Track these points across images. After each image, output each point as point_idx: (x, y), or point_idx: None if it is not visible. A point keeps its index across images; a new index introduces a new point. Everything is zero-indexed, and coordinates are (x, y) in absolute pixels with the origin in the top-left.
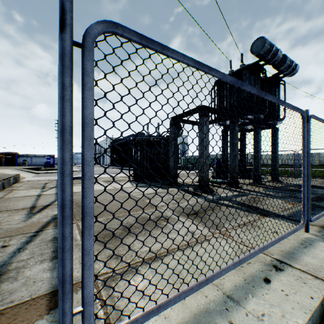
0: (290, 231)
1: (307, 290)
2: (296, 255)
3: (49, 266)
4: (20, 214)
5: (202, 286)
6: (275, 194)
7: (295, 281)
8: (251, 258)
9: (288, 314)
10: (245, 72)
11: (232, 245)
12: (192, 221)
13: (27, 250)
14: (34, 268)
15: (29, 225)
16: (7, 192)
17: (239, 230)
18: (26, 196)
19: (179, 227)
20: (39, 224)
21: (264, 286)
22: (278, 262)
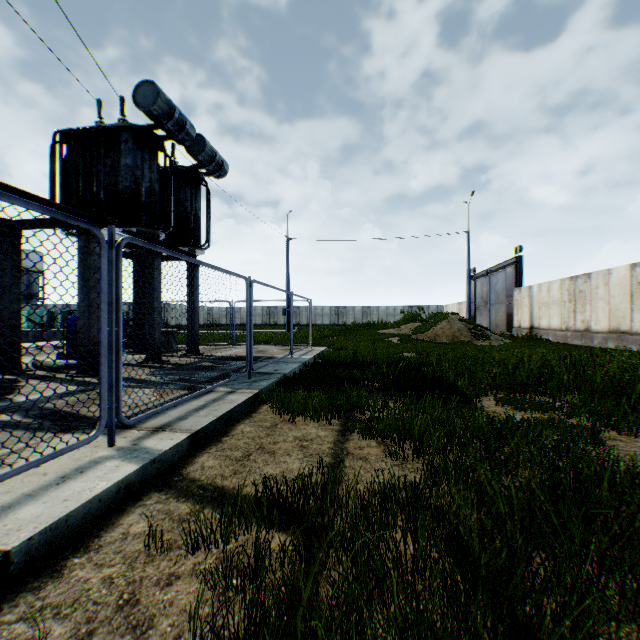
0: (40, 459)
1: None
2: (12, 509)
3: None
4: None
5: None
6: (160, 379)
7: None
8: None
9: None
10: (128, 137)
11: None
12: None
13: None
14: None
15: None
16: None
17: None
18: None
19: None
20: None
21: None
22: None
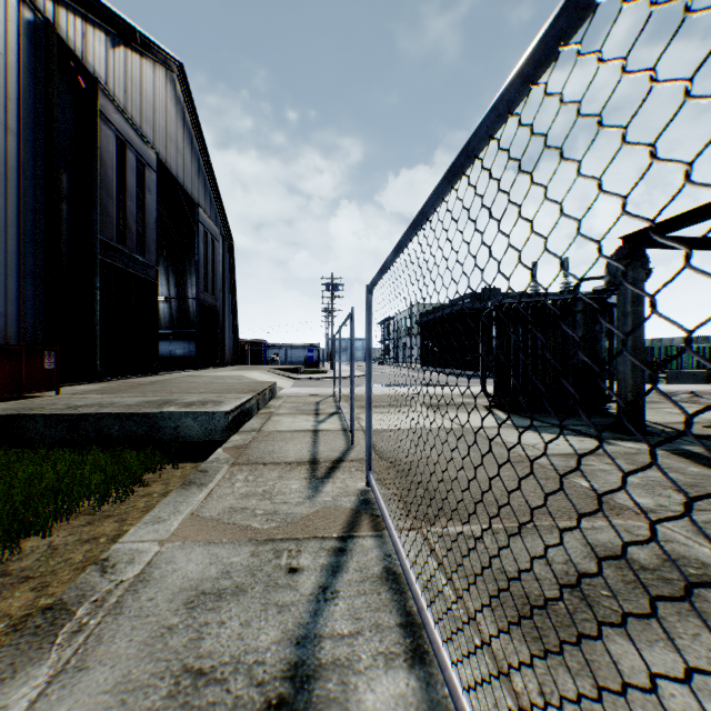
0: None
1: None
2: None
3: (414, 692)
4: (296, 478)
5: None
6: None
7: None
8: None
9: None
10: None
11: None
12: None
13: (340, 600)
14: (376, 681)
15: (320, 511)
16: (263, 419)
17: None
18: (294, 431)
19: None
20: (339, 514)
21: None
22: None
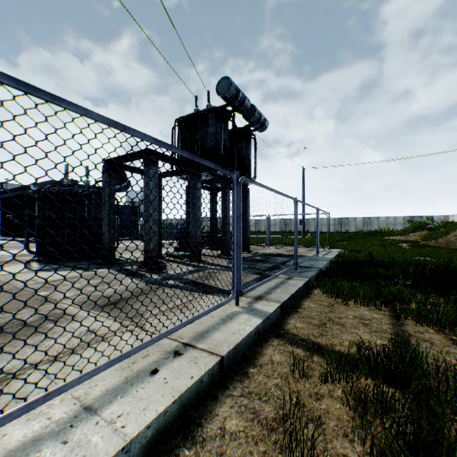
0: (213, 307)
1: (193, 370)
2: (209, 333)
3: None
4: None
5: (36, 406)
6: None
7: (188, 363)
8: (154, 349)
9: (152, 405)
10: (212, 115)
11: (139, 338)
12: (14, 315)
13: None
14: None
15: None
16: None
17: (163, 316)
18: None
19: (74, 327)
20: None
21: (146, 380)
22: (184, 346)
